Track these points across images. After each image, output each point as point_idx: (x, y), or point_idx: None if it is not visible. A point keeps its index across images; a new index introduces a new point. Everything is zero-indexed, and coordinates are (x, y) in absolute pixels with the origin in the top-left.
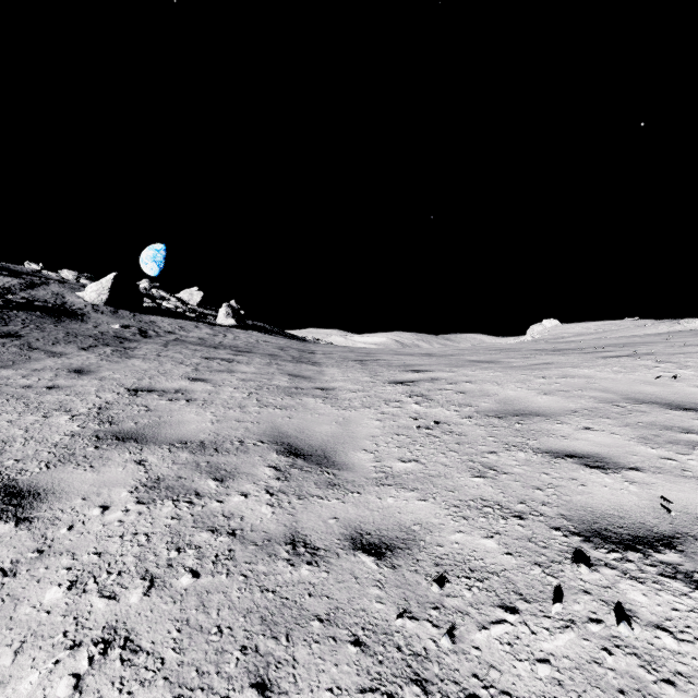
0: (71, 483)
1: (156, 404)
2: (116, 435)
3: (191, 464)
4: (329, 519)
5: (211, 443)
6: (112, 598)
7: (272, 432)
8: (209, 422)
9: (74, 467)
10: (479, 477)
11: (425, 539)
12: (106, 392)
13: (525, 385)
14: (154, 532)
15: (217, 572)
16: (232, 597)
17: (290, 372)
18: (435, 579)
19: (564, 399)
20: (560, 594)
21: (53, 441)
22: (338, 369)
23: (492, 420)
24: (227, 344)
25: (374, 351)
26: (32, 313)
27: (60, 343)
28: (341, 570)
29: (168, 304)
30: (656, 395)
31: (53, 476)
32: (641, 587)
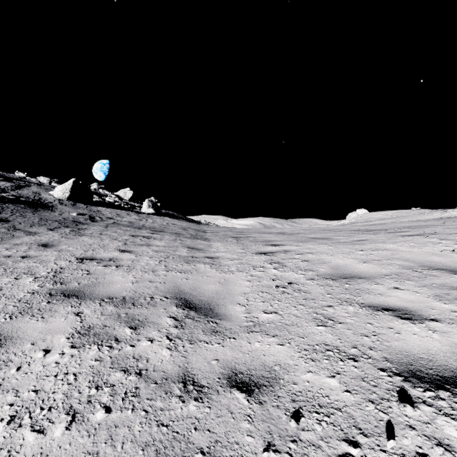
0: (25, 331)
1: (95, 269)
2: (63, 293)
3: (114, 315)
4: (212, 361)
5: (130, 298)
6: (41, 432)
7: (173, 290)
8: (130, 282)
9: (30, 318)
10: (321, 326)
11: (284, 378)
12: (61, 260)
13: (349, 256)
14: (80, 372)
15: (125, 407)
16: (135, 430)
17: (189, 245)
18: (293, 414)
19: (378, 266)
20: (391, 429)
21: (19, 297)
22: (221, 243)
23: (328, 281)
24: (147, 226)
25: (245, 231)
26: (18, 205)
27: (35, 225)
28: (220, 406)
29: (109, 199)
30: (442, 263)
31: (14, 325)
32: (454, 423)
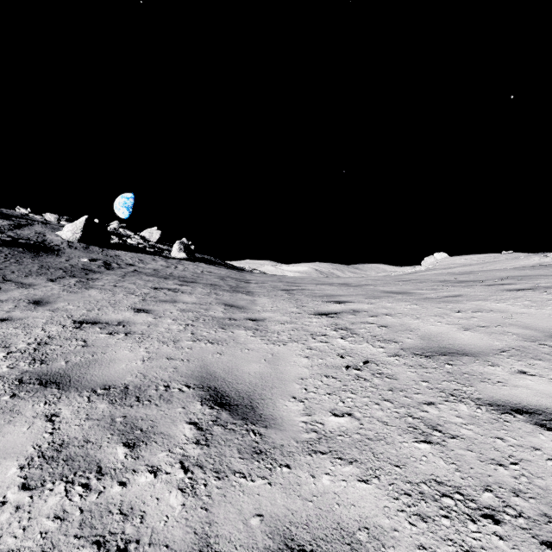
0: None
1: (95, 338)
2: (40, 378)
3: (106, 419)
4: (252, 518)
5: (134, 388)
6: None
7: (200, 373)
8: (140, 360)
9: None
10: (424, 442)
11: None
12: (53, 324)
13: (443, 319)
14: (21, 549)
15: None
16: None
17: (226, 302)
18: None
19: (487, 336)
20: None
21: None
22: (268, 298)
23: (420, 359)
24: (176, 274)
25: (299, 281)
26: (15, 249)
27: (32, 275)
28: None
29: (132, 241)
30: None
31: None
32: None
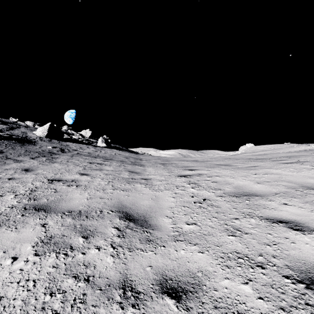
0: (0, 240)
1: (60, 188)
2: (35, 207)
3: (71, 226)
4: (147, 267)
5: (84, 212)
6: None
7: (118, 205)
8: (86, 199)
9: (6, 228)
10: (232, 235)
11: (206, 284)
12: (37, 181)
13: (247, 178)
14: (39, 279)
15: None
16: None
17: (129, 170)
18: None
19: (269, 186)
20: None
21: (0, 211)
22: (153, 168)
23: (233, 198)
24: (101, 155)
25: (170, 159)
26: (10, 141)
27: (21, 155)
28: (154, 313)
29: (75, 137)
30: None
31: None
32: None
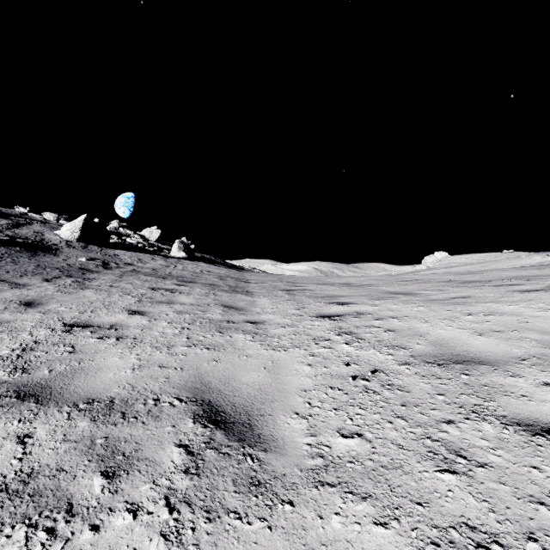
0: None
1: (84, 343)
2: (18, 390)
3: (84, 441)
4: None
5: (121, 402)
6: None
7: (194, 383)
8: (130, 369)
9: None
10: (448, 471)
11: None
12: (41, 327)
13: (454, 323)
14: None
15: None
16: None
17: (225, 303)
18: None
19: (503, 342)
20: None
21: None
22: (268, 299)
23: (433, 368)
24: (175, 274)
25: (300, 280)
26: (12, 248)
27: (27, 274)
28: None
29: (131, 240)
30: None
31: None
32: None
